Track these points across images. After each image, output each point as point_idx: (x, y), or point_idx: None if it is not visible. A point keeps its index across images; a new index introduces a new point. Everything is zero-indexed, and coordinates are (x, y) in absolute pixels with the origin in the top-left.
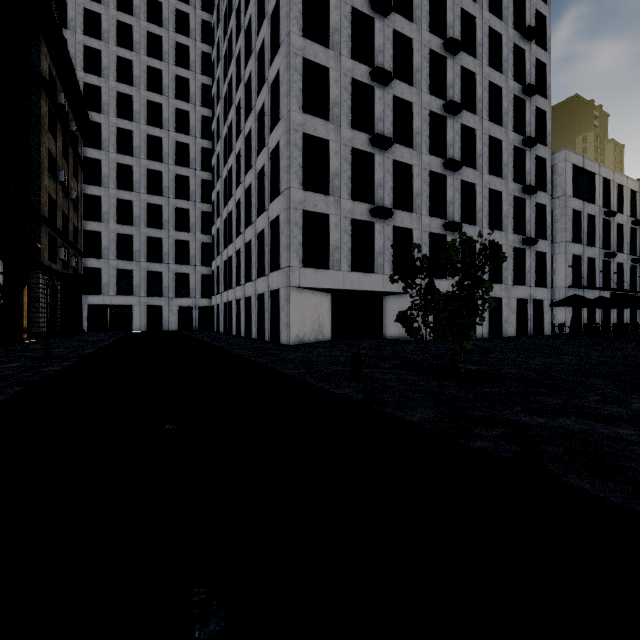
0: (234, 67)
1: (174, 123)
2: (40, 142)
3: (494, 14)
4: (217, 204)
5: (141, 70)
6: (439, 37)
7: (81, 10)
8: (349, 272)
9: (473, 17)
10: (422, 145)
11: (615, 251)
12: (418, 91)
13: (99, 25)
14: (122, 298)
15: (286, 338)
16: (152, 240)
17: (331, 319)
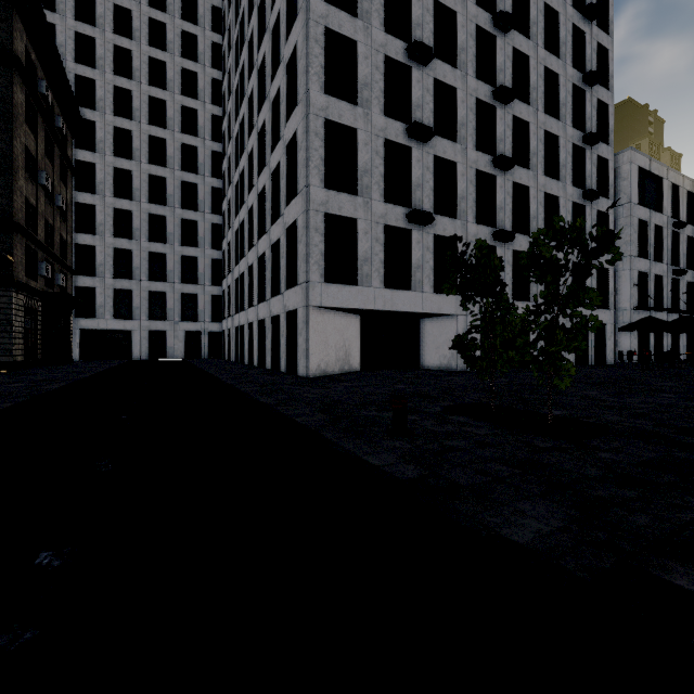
0: (246, 53)
1: (180, 123)
2: (13, 135)
3: None
4: (228, 214)
5: (142, 61)
6: (487, 12)
7: None
8: (381, 289)
9: None
10: (468, 139)
11: (685, 268)
12: (463, 74)
13: (93, 9)
14: (120, 322)
15: (305, 369)
16: (155, 256)
17: (359, 346)
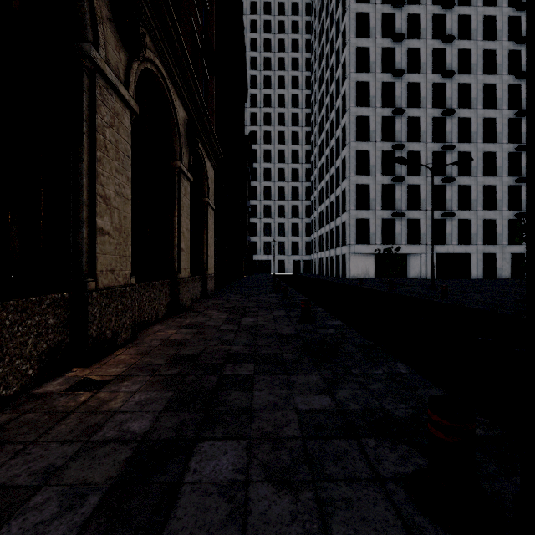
0: (324, 135)
1: (291, 158)
2: (246, 195)
3: (490, 72)
4: (314, 203)
5: (275, 135)
6: (441, 106)
7: (249, 114)
8: (380, 245)
9: (469, 83)
10: (427, 172)
11: None
12: (424, 143)
13: (256, 118)
14: (266, 256)
15: (348, 276)
16: (280, 224)
17: (374, 267)
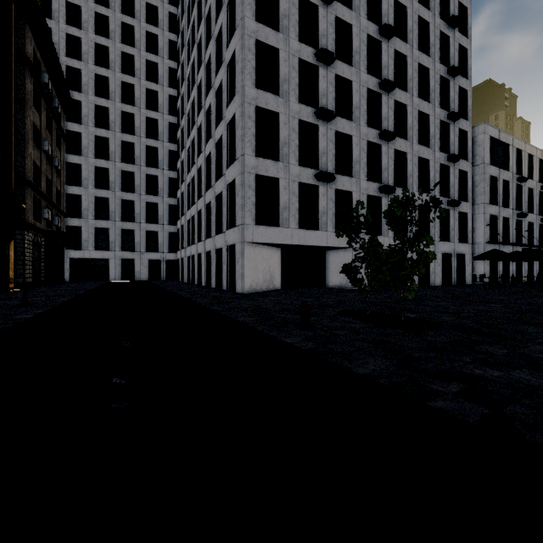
0: (196, 51)
1: (145, 101)
2: (25, 115)
3: (423, 5)
4: (182, 171)
5: (116, 55)
6: (375, 24)
7: (64, 3)
8: (296, 229)
9: (405, 7)
10: (360, 118)
11: (526, 212)
12: (357, 71)
13: (79, 16)
14: (99, 252)
15: (241, 287)
16: (126, 202)
17: (281, 271)
